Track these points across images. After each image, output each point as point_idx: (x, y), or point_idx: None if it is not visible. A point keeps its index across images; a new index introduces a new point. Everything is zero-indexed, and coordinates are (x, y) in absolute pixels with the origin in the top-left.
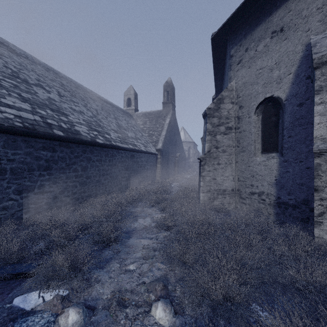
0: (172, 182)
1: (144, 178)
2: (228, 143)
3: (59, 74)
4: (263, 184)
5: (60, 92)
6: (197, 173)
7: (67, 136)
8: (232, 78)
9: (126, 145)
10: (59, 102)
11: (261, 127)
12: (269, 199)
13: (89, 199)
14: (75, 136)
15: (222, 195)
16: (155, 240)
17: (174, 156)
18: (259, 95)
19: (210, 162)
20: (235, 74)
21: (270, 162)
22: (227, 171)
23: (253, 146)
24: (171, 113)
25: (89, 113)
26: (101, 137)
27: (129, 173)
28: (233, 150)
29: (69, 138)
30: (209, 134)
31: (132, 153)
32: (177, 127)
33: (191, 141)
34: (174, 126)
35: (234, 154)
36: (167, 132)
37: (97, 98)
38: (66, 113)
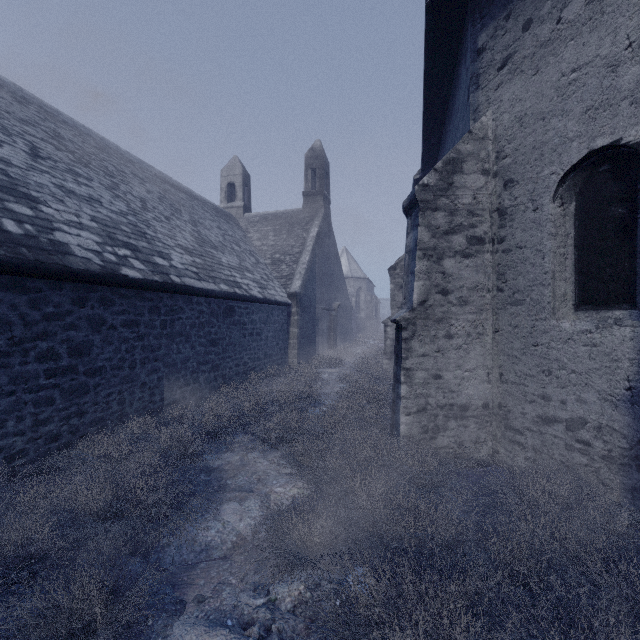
0: (325, 366)
1: (260, 361)
2: (473, 281)
3: (56, 116)
4: (585, 397)
5: (38, 149)
6: (377, 343)
7: (9, 256)
8: (483, 110)
9: (212, 284)
10: (22, 170)
11: (574, 237)
12: (603, 441)
13: (96, 432)
14: (45, 258)
15: (457, 421)
16: (261, 633)
17: (329, 308)
18: (569, 144)
19: (426, 331)
20: (491, 98)
21: (607, 336)
22: (471, 357)
23: (548, 288)
24: (322, 215)
25: (117, 204)
26: (141, 264)
27: (220, 352)
28: (488, 299)
29: (19, 263)
30: (425, 255)
31: (229, 303)
32: (333, 246)
33: (363, 276)
34: (329, 244)
35: (489, 310)
36: (312, 255)
37: (153, 178)
38: (37, 197)
